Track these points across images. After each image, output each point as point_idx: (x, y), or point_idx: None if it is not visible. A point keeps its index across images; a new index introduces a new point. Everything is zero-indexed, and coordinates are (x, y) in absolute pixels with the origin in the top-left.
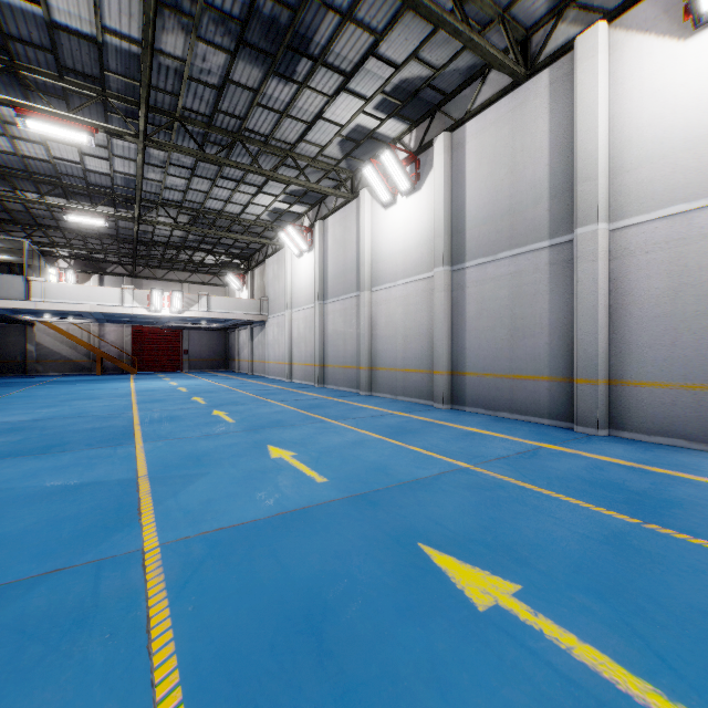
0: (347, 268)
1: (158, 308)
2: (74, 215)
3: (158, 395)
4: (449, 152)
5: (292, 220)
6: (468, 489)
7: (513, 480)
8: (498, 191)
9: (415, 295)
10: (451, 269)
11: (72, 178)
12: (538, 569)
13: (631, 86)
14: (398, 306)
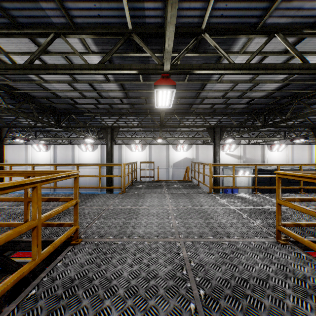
0: (67, 161)
1: None
2: None
3: None
4: (101, 148)
5: None
6: None
7: None
8: None
9: (92, 171)
10: (101, 168)
11: None
12: None
13: (127, 153)
14: (87, 173)
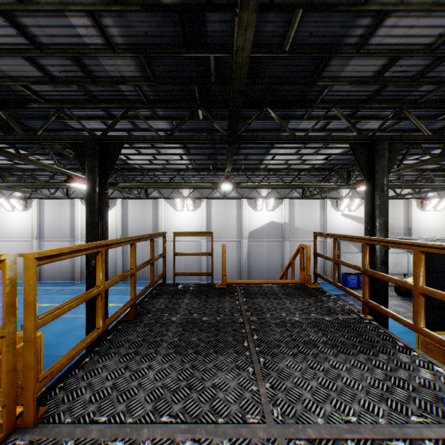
0: (63, 227)
1: None
2: None
3: None
4: (122, 205)
5: None
6: None
7: None
8: (139, 223)
9: None
10: None
11: None
12: None
13: (168, 214)
14: None
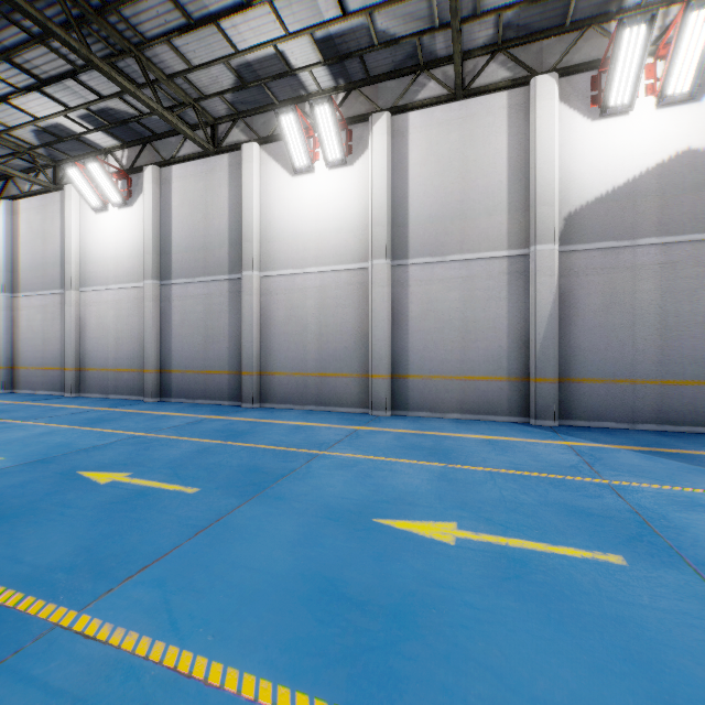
0: (49, 262)
1: None
2: None
3: None
4: (158, 183)
5: None
6: (133, 445)
7: (170, 436)
8: (196, 230)
9: (127, 301)
10: (160, 283)
11: None
12: (148, 466)
13: (270, 190)
14: (110, 310)
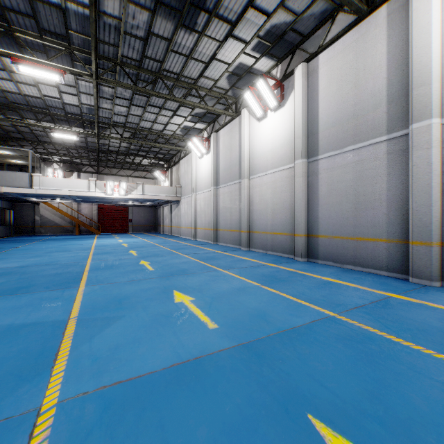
0: (233, 163)
1: (111, 192)
2: (57, 133)
3: (108, 249)
4: (306, 77)
5: (196, 134)
6: (340, 341)
7: (378, 331)
8: (344, 102)
9: (280, 181)
10: (308, 161)
11: (56, 109)
12: None
13: None
14: (268, 189)
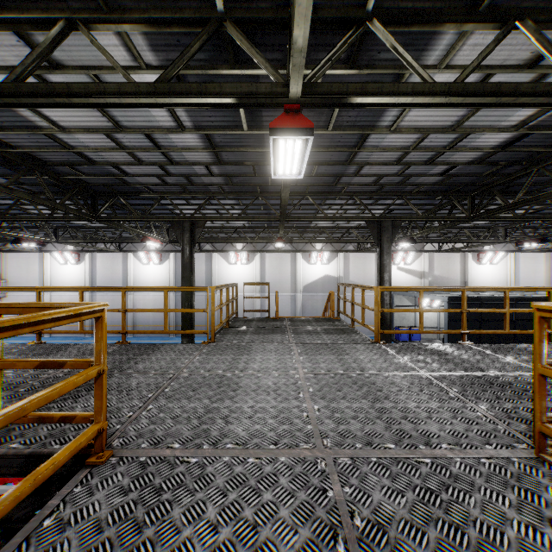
0: (115, 281)
1: None
2: None
3: None
4: (175, 258)
5: None
6: None
7: None
8: None
9: (160, 300)
10: (176, 294)
11: None
12: None
13: (221, 267)
14: (151, 303)
